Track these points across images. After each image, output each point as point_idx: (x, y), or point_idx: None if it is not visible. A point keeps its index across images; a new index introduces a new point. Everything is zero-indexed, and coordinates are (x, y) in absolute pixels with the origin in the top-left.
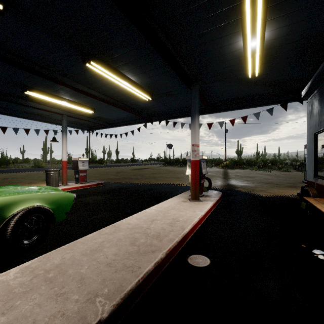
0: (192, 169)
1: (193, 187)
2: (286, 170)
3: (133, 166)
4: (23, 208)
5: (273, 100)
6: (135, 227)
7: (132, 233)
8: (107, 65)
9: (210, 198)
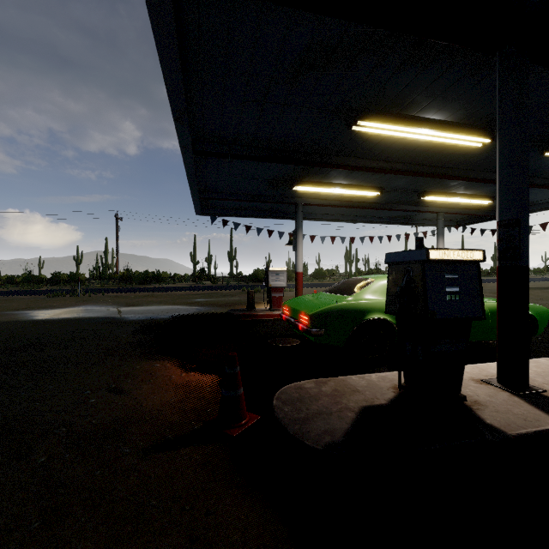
0: None
1: None
2: None
3: None
4: None
5: None
6: None
7: None
8: None
9: None
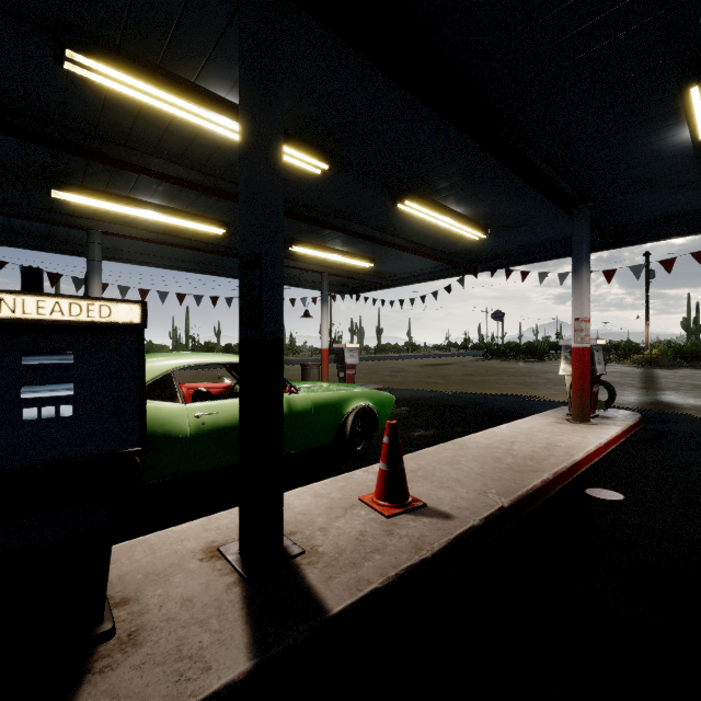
0: (574, 365)
1: (576, 397)
2: None
3: (416, 359)
4: (357, 406)
5: None
6: (489, 447)
7: (489, 452)
8: (424, 200)
9: (613, 421)
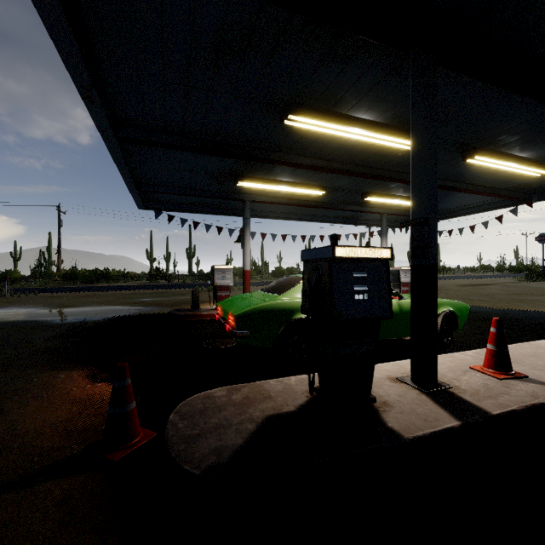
0: None
1: None
2: None
3: (452, 280)
4: (444, 311)
5: None
6: None
7: None
8: (491, 152)
9: None
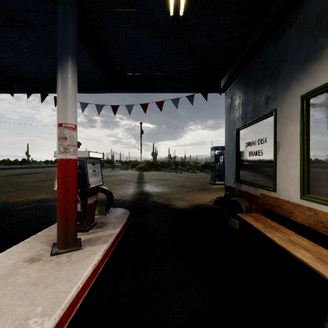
0: (57, 180)
1: (59, 219)
2: (193, 172)
3: (16, 170)
4: None
5: (192, 86)
6: None
7: None
8: None
9: (104, 233)
